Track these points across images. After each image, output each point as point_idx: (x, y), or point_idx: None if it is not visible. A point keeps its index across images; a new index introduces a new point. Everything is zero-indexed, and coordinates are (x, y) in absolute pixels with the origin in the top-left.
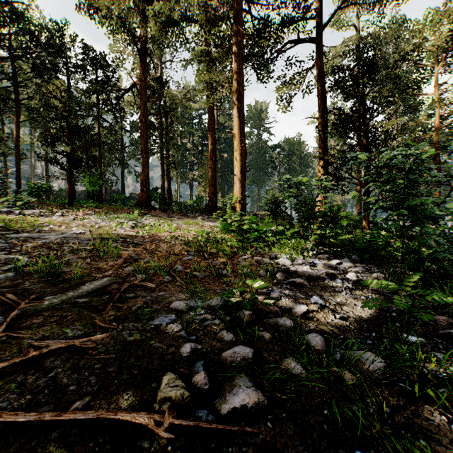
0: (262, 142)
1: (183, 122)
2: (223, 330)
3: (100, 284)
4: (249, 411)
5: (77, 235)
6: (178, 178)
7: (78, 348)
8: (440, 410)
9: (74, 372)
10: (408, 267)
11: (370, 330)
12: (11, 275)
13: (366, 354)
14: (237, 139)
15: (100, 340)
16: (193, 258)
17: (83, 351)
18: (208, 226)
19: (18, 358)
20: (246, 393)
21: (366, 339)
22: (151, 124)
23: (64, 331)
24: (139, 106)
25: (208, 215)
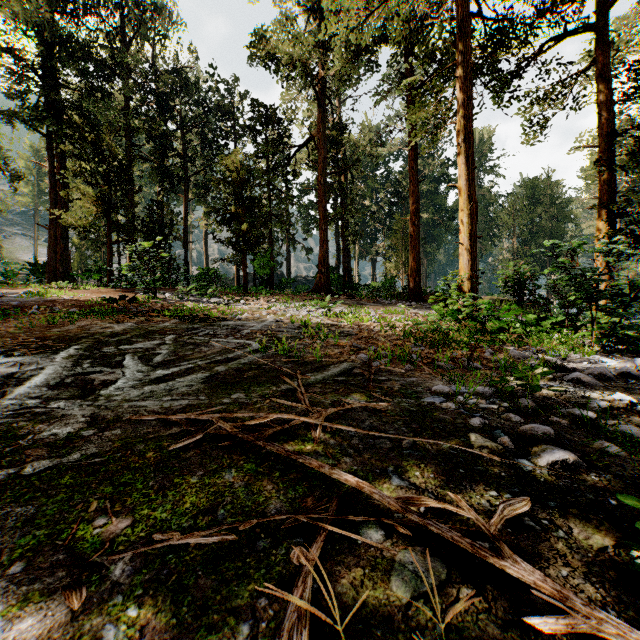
0: (484, 190)
1: (366, 176)
2: (506, 413)
3: (343, 367)
4: (570, 466)
5: (277, 323)
6: (357, 253)
7: (372, 410)
8: None
9: (385, 423)
10: None
11: None
12: (258, 356)
13: None
14: (464, 195)
15: (386, 407)
16: (425, 349)
17: (377, 413)
18: (418, 315)
19: (340, 407)
20: (563, 452)
21: None
22: (329, 186)
23: (348, 398)
24: (316, 165)
25: (408, 301)
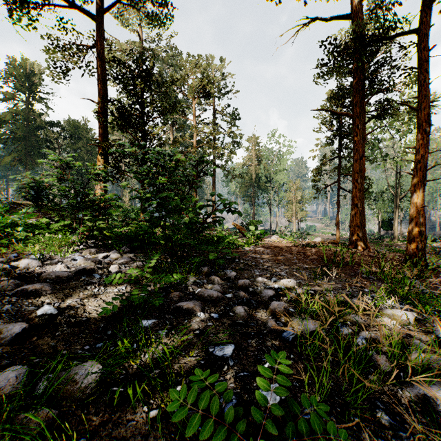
0: (35, 114)
1: None
2: None
3: None
4: None
5: None
6: None
7: None
8: (145, 399)
9: None
10: (168, 253)
11: (108, 328)
12: None
13: (84, 366)
14: None
15: None
16: None
17: None
18: None
19: None
20: None
21: (97, 342)
22: None
23: None
24: None
25: None
